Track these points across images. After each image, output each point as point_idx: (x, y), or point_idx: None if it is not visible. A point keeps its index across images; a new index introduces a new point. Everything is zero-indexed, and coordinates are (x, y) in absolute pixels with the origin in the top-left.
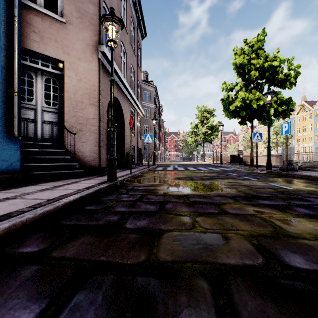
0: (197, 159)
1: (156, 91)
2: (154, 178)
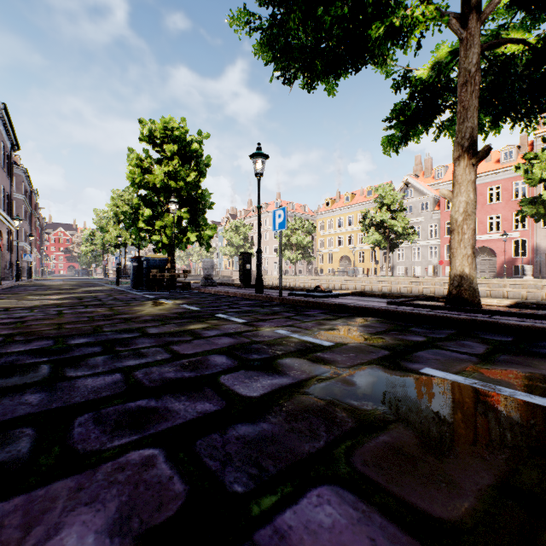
0: (95, 273)
1: (26, 174)
2: (38, 283)
